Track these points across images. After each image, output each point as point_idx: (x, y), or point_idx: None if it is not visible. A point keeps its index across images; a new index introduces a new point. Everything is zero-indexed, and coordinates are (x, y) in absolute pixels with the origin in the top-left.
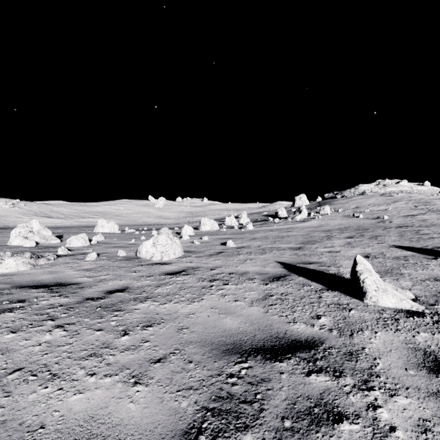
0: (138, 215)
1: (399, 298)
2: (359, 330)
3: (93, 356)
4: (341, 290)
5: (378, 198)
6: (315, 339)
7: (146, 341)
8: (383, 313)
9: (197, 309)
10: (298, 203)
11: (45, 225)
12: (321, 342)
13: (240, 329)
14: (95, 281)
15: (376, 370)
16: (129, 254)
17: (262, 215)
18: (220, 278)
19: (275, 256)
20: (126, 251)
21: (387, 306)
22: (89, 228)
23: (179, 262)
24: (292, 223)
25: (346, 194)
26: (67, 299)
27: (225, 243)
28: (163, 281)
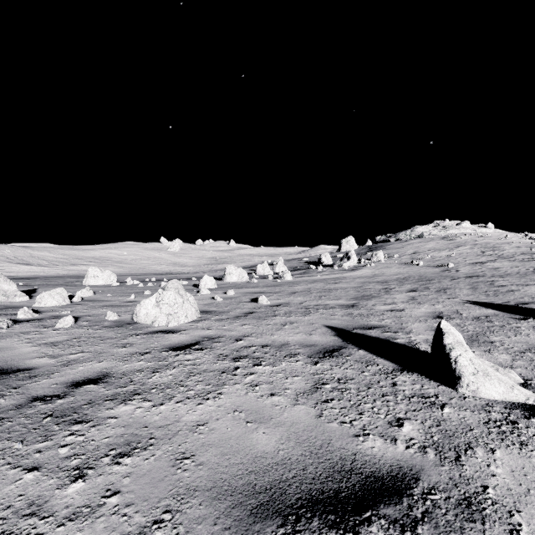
0: (147, 262)
1: (507, 384)
2: (467, 447)
3: None
4: (420, 371)
5: (438, 242)
6: (403, 470)
7: (114, 492)
8: (492, 412)
9: (212, 414)
10: (345, 247)
11: (21, 274)
12: (414, 476)
13: (281, 454)
14: (58, 364)
15: None
16: (123, 316)
17: (302, 262)
18: (249, 355)
19: (323, 317)
20: (120, 313)
21: (492, 397)
22: (79, 279)
23: (191, 329)
24: (339, 272)
25: (400, 237)
26: (0, 400)
27: (257, 299)
28: (165, 362)
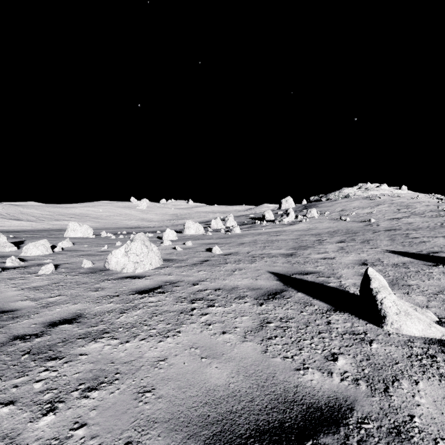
0: (119, 217)
1: (425, 322)
2: (394, 379)
3: None
4: (350, 311)
5: (362, 201)
6: (339, 401)
7: (81, 425)
8: (413, 347)
9: (171, 351)
10: (285, 205)
11: (12, 228)
12: (349, 407)
13: (231, 387)
14: (38, 306)
15: None
16: (97, 264)
17: (249, 218)
18: (204, 297)
19: (266, 264)
20: (94, 261)
21: (413, 334)
22: (61, 232)
23: (155, 275)
24: (280, 226)
25: (330, 197)
26: None
27: (211, 249)
28: (131, 303)
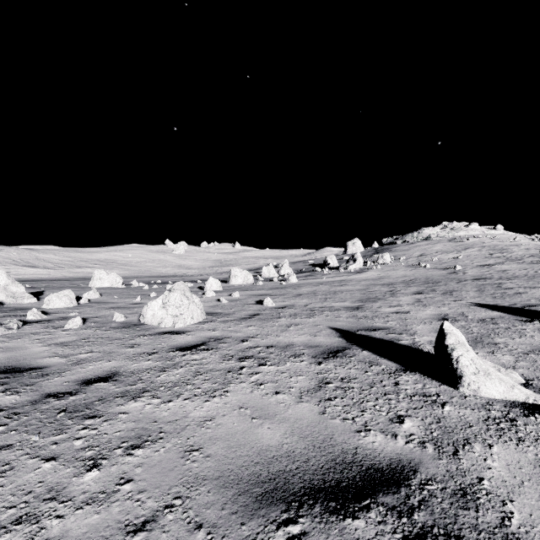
0: (152, 264)
1: (508, 383)
2: (465, 442)
3: (23, 522)
4: (423, 371)
5: (446, 244)
6: (402, 463)
7: (127, 480)
8: (491, 410)
9: (218, 410)
10: (351, 249)
11: (27, 277)
12: (413, 468)
13: (285, 448)
14: (69, 363)
15: (513, 528)
16: (130, 318)
17: (308, 264)
18: (254, 355)
19: (327, 319)
20: (127, 315)
21: (493, 396)
22: (85, 281)
23: (197, 331)
24: (345, 275)
25: (407, 239)
26: (15, 397)
27: (262, 302)
28: (172, 361)
